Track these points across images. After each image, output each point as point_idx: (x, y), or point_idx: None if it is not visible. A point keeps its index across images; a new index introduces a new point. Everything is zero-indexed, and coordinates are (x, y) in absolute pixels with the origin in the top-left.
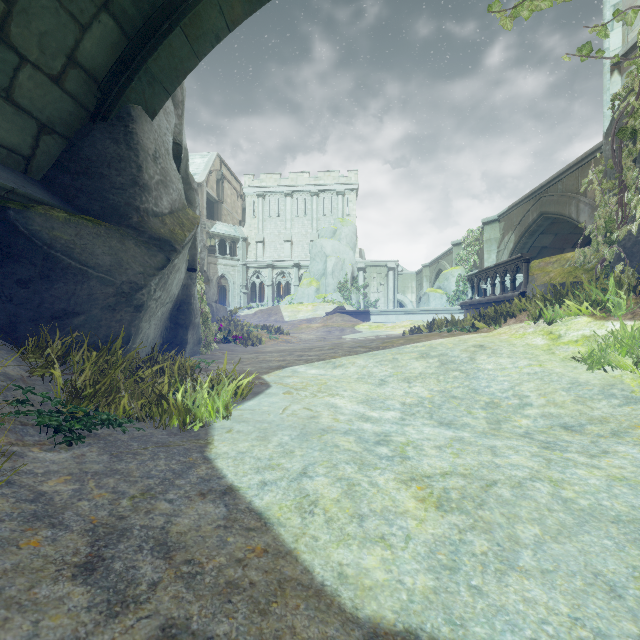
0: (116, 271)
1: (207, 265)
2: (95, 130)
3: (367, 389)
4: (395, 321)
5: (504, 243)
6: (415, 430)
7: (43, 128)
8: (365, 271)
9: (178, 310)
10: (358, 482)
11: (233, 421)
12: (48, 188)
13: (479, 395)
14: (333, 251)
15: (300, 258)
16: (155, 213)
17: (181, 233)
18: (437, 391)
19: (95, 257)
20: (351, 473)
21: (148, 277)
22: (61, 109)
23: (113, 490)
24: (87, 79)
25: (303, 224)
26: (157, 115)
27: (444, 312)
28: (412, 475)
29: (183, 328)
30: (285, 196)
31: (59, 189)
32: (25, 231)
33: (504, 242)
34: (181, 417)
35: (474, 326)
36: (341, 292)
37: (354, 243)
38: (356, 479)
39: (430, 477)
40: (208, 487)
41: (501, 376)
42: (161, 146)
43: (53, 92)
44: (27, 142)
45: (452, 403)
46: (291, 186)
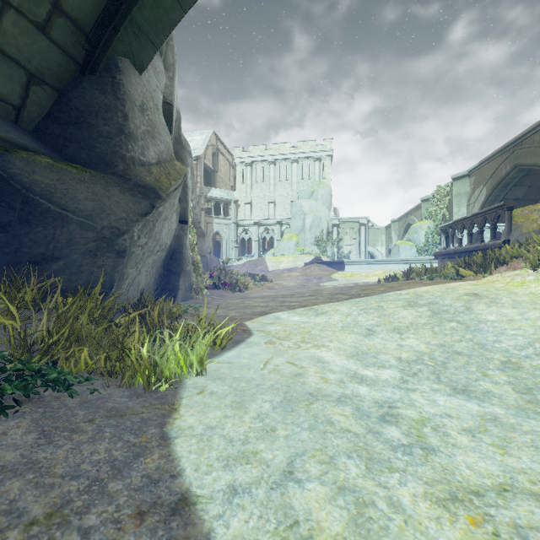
0: (97, 216)
1: (205, 224)
2: (84, 82)
3: (354, 340)
4: (368, 270)
5: (474, 196)
6: (425, 399)
7: (32, 78)
8: (339, 227)
9: (171, 259)
10: (370, 498)
11: (208, 378)
12: (39, 138)
13: (489, 352)
14: (311, 210)
15: (282, 216)
16: (141, 162)
17: (167, 182)
18: (435, 345)
19: (76, 202)
20: (357, 477)
21: (131, 223)
22: (50, 60)
23: (8, 507)
24: (74, 29)
25: (284, 187)
26: (146, 71)
27: (415, 262)
28: (450, 488)
29: (175, 275)
30: (269, 164)
31: (49, 139)
32: (3, 174)
33: (474, 196)
34: (144, 376)
35: (459, 274)
36: (318, 245)
37: (329, 202)
38: (366, 491)
39: (480, 495)
40: (152, 497)
41: (510, 329)
42: (150, 100)
43: (40, 41)
44: (16, 91)
45: (458, 361)
46: (274, 155)
